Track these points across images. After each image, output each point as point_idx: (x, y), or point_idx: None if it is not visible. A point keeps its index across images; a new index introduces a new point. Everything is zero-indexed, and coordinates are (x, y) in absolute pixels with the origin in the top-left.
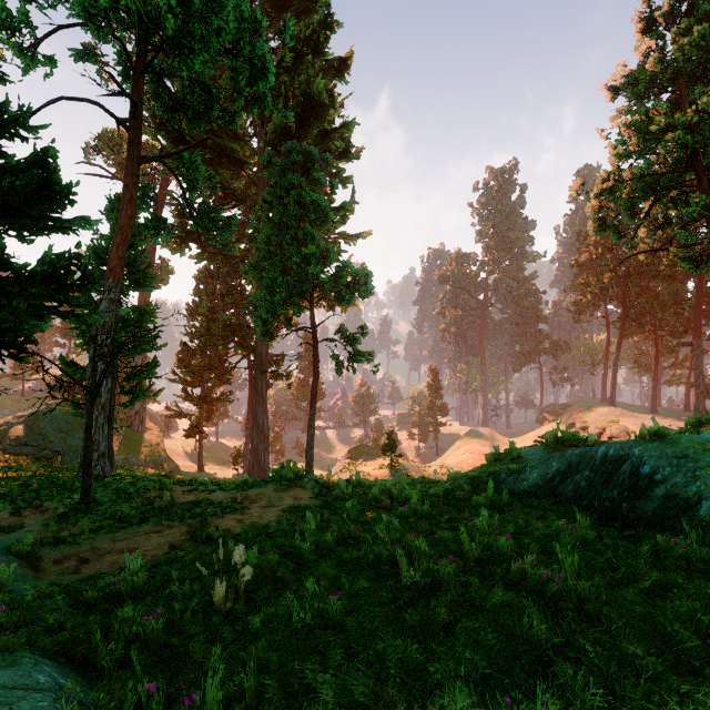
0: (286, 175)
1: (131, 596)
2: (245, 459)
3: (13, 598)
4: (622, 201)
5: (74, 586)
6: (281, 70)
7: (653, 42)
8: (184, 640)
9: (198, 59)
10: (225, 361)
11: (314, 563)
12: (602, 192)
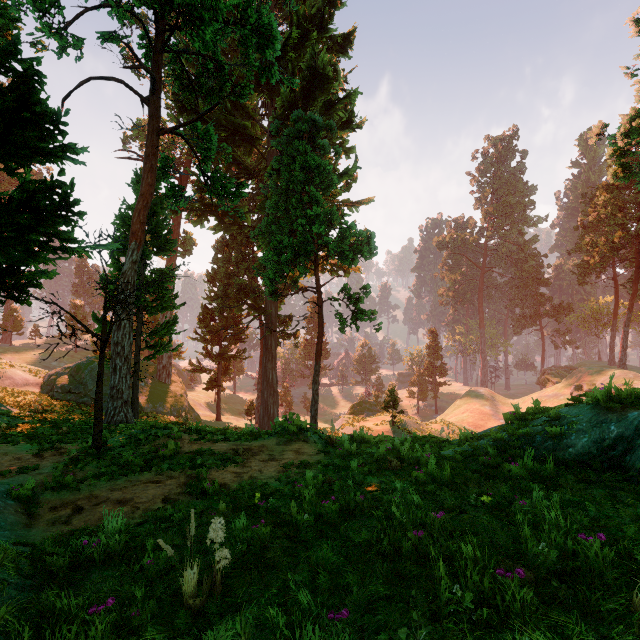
0: (292, 143)
1: (105, 561)
2: (257, 411)
3: None
4: None
5: (41, 547)
6: (288, 47)
7: None
8: None
9: (208, 28)
10: (240, 322)
11: (312, 539)
12: (629, 133)
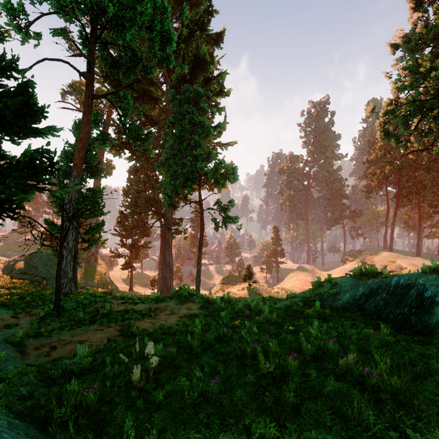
0: (183, 106)
1: (80, 373)
2: (158, 283)
3: (1, 375)
4: (400, 118)
5: (43, 366)
6: (180, 41)
7: (421, 14)
8: (112, 407)
9: (128, 32)
10: (146, 222)
11: (200, 353)
12: (387, 112)
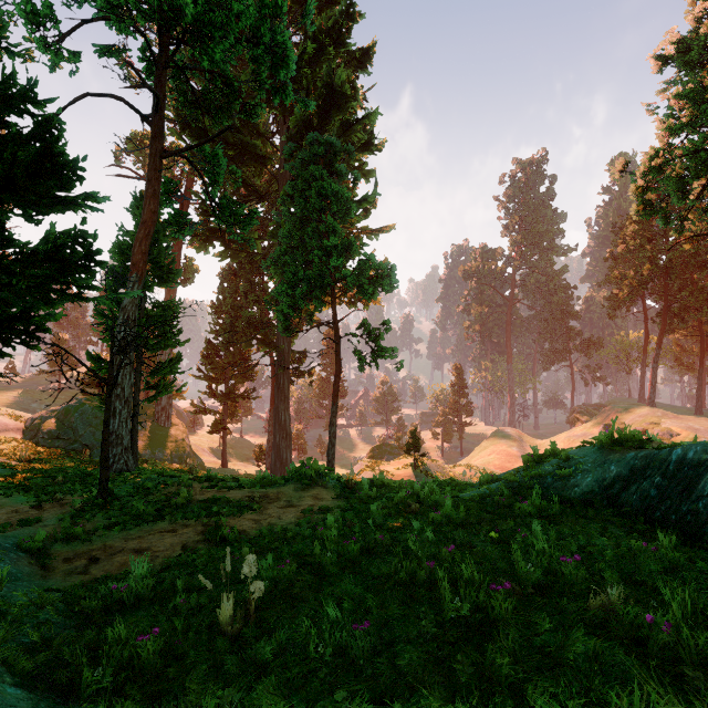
0: (308, 168)
1: (135, 604)
2: (268, 456)
3: (0, 606)
4: (672, 181)
5: (73, 592)
6: (302, 62)
7: None
8: (184, 667)
9: (218, 47)
10: (248, 358)
11: (336, 576)
12: (650, 171)
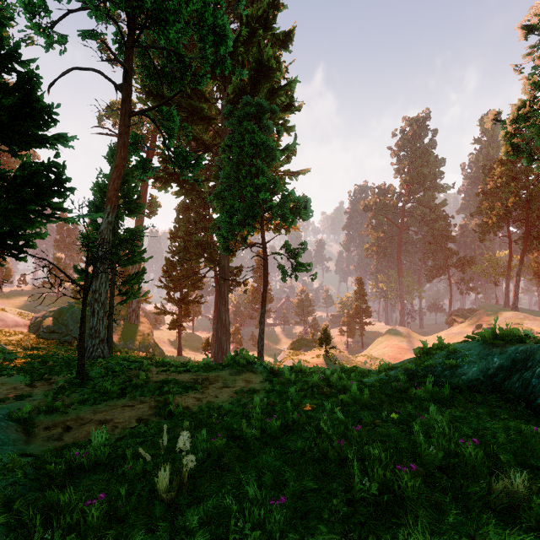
0: (242, 124)
1: (93, 468)
2: (212, 347)
3: None
4: (535, 127)
5: (42, 457)
6: (238, 43)
7: None
8: (124, 529)
9: (172, 29)
10: (198, 272)
11: (259, 449)
12: (517, 119)
